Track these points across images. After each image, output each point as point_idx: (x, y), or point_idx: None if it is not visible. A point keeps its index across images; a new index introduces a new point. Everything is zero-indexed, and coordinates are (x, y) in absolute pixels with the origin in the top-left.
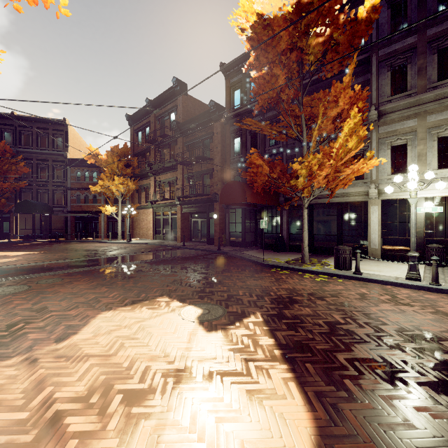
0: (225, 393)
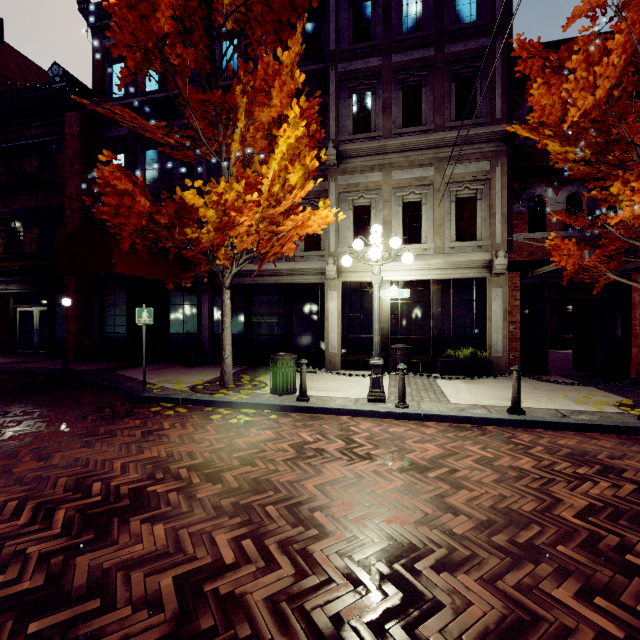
0: None
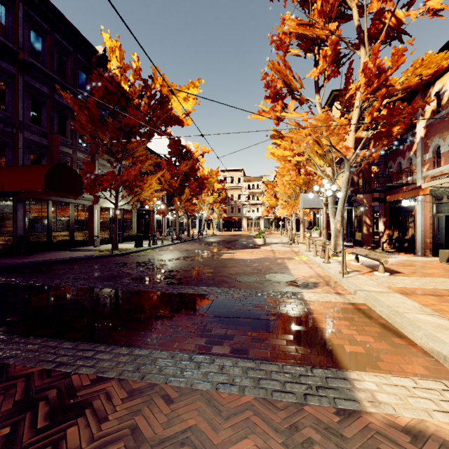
0: (251, 251)
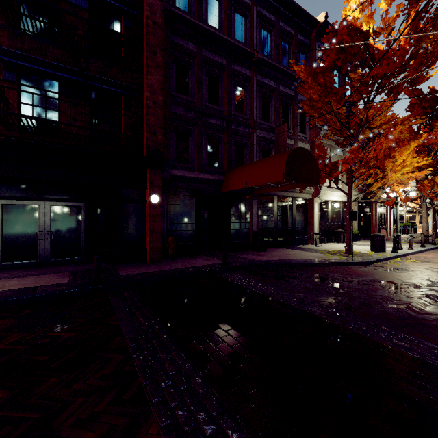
0: None
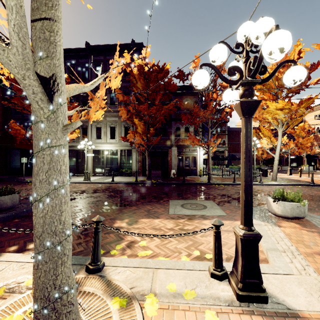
0: None
